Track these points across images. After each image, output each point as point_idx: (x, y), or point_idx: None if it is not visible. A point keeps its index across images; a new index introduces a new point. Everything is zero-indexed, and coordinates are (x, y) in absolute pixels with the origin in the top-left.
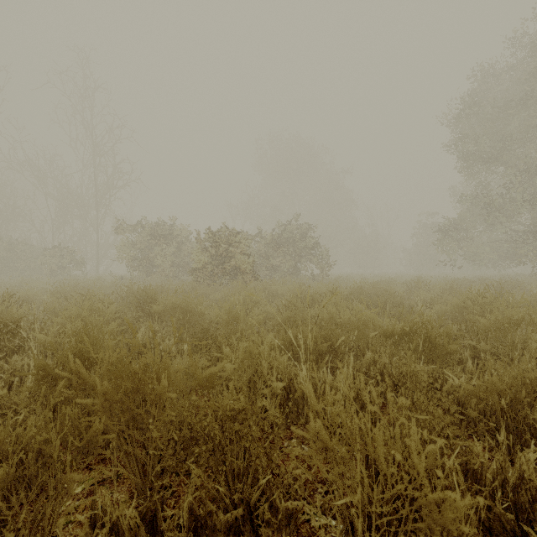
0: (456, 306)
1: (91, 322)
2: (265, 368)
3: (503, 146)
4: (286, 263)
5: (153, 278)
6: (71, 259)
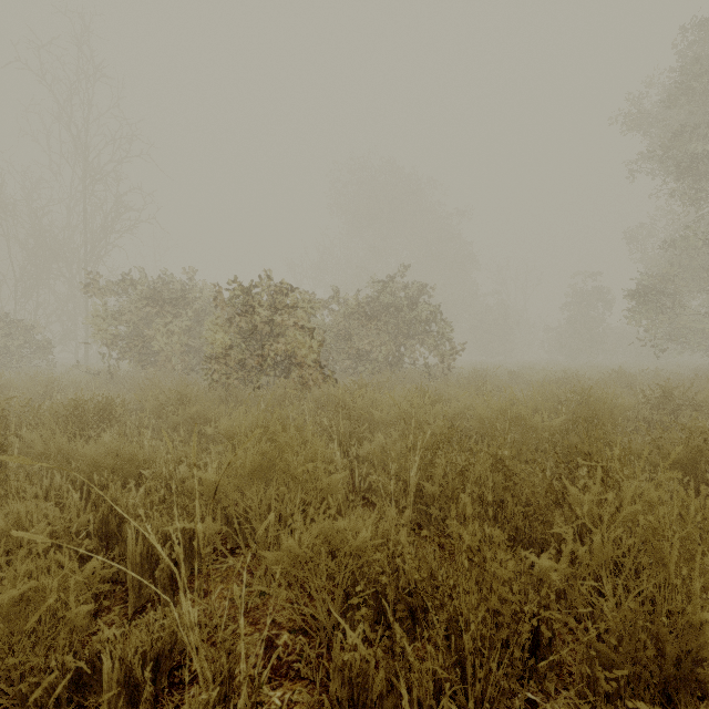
0: None
1: None
2: None
3: None
4: (381, 347)
5: (150, 374)
6: (25, 341)
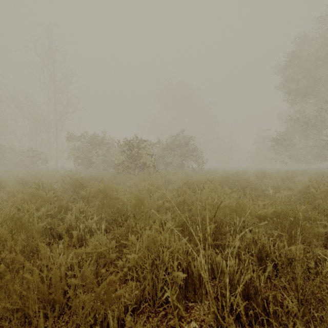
0: (300, 191)
1: (29, 207)
2: (166, 256)
3: (314, 86)
4: (176, 161)
5: (91, 170)
6: (39, 158)
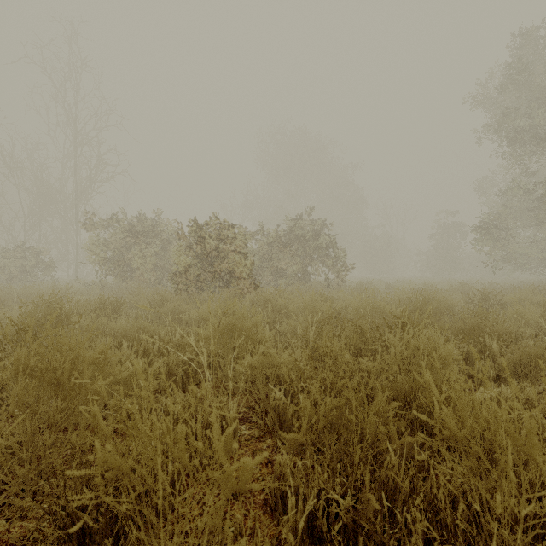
0: None
1: None
2: None
3: None
4: (294, 267)
5: (130, 285)
6: (37, 262)
